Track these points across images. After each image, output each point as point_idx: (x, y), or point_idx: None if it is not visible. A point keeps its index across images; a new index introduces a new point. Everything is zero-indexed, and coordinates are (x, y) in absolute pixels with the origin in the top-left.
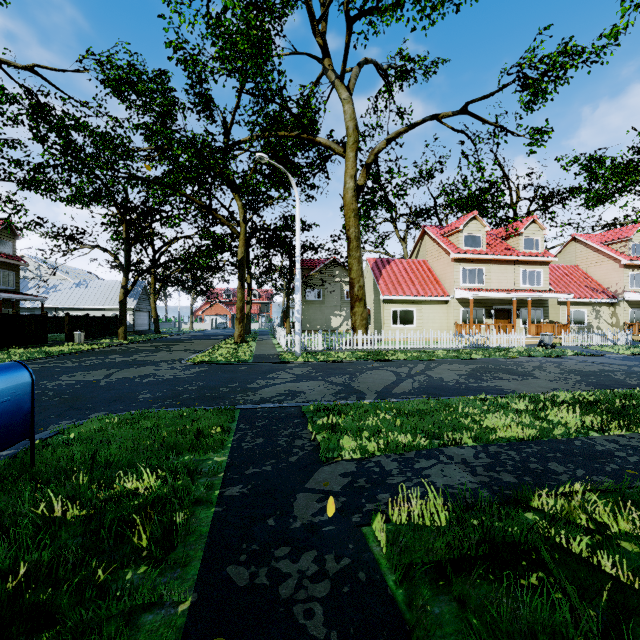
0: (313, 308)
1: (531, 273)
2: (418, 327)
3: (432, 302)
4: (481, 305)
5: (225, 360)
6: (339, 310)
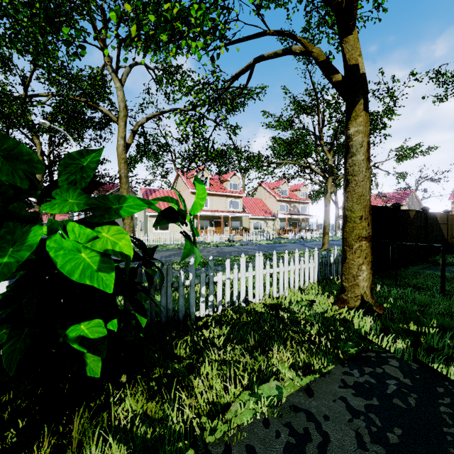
0: None
1: (234, 202)
2: (171, 232)
3: None
4: (207, 219)
5: None
6: None
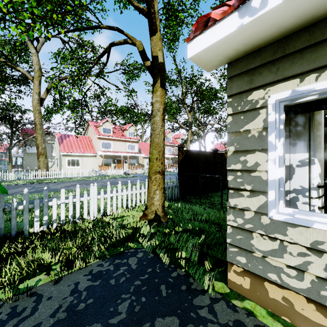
0: (32, 157)
1: (132, 145)
2: (81, 167)
3: (89, 156)
4: (111, 158)
5: None
6: (50, 158)
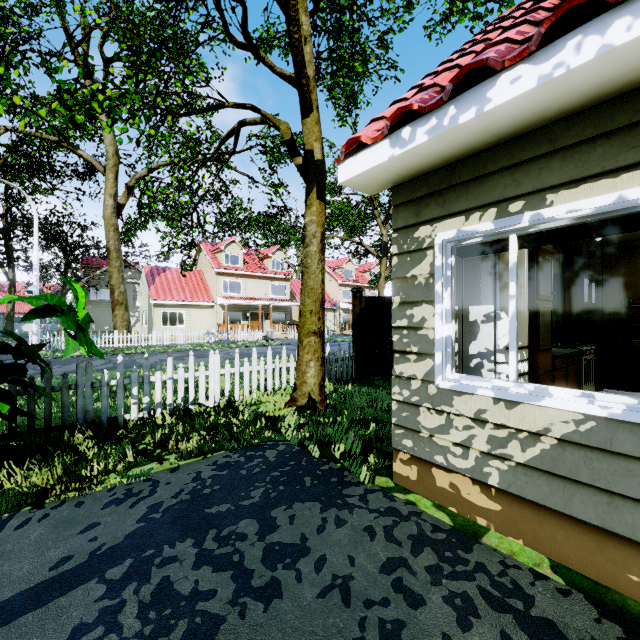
0: (100, 309)
1: (278, 287)
2: (187, 327)
3: (200, 306)
4: (240, 310)
5: None
6: (131, 311)
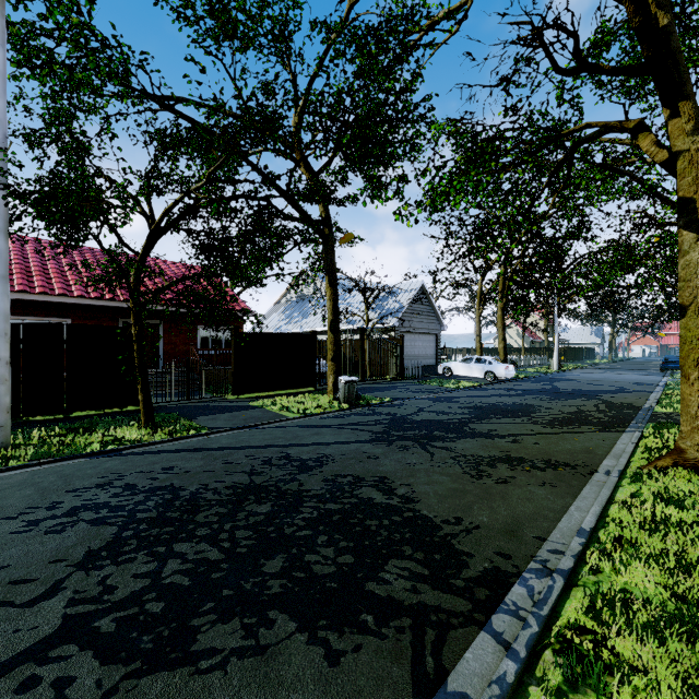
0: None
1: None
2: None
3: None
4: None
5: None
6: None
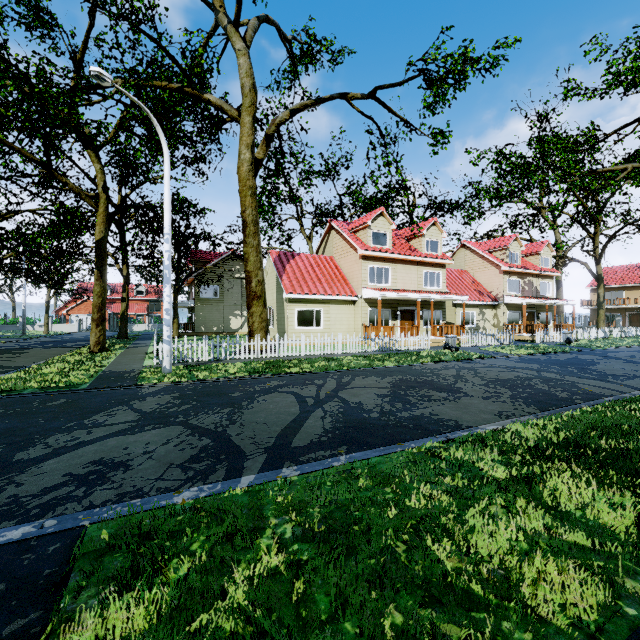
0: (209, 307)
1: (432, 275)
2: (325, 329)
3: (340, 302)
4: (388, 306)
5: (38, 387)
6: (240, 310)
